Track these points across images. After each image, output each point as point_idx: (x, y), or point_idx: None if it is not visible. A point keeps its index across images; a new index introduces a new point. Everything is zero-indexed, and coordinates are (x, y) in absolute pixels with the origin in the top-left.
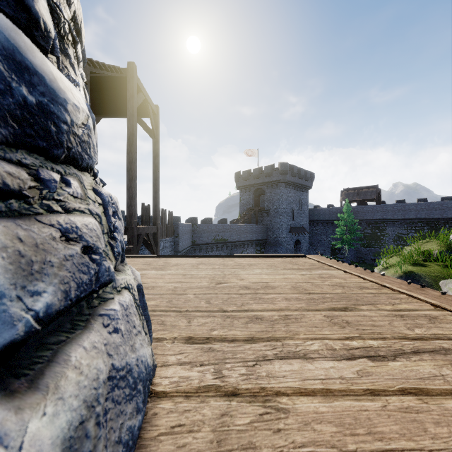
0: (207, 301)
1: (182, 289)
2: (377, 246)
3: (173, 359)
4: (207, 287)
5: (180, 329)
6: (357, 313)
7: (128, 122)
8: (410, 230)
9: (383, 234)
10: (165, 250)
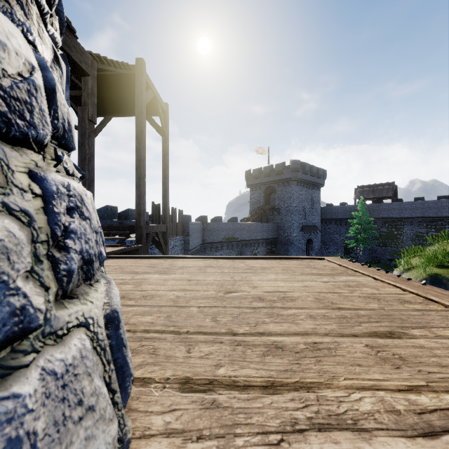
0: (214, 318)
1: (185, 299)
2: (394, 245)
3: (159, 421)
4: (215, 298)
5: (175, 363)
6: (410, 343)
7: (137, 119)
8: (430, 229)
9: (400, 233)
10: (175, 249)
